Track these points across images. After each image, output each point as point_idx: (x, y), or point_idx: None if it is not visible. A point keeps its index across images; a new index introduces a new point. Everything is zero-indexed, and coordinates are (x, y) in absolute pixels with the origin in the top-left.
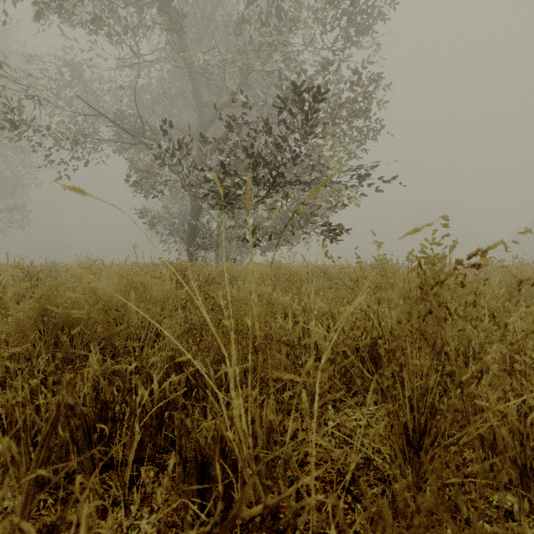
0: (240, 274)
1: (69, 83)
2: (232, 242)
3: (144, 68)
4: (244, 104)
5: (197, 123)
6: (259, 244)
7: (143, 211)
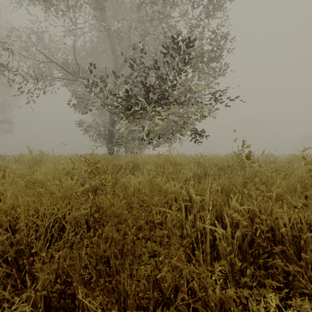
0: (140, 163)
1: (34, 43)
2: (135, 141)
3: (81, 34)
4: (142, 52)
5: (113, 68)
6: (152, 142)
7: (80, 122)
